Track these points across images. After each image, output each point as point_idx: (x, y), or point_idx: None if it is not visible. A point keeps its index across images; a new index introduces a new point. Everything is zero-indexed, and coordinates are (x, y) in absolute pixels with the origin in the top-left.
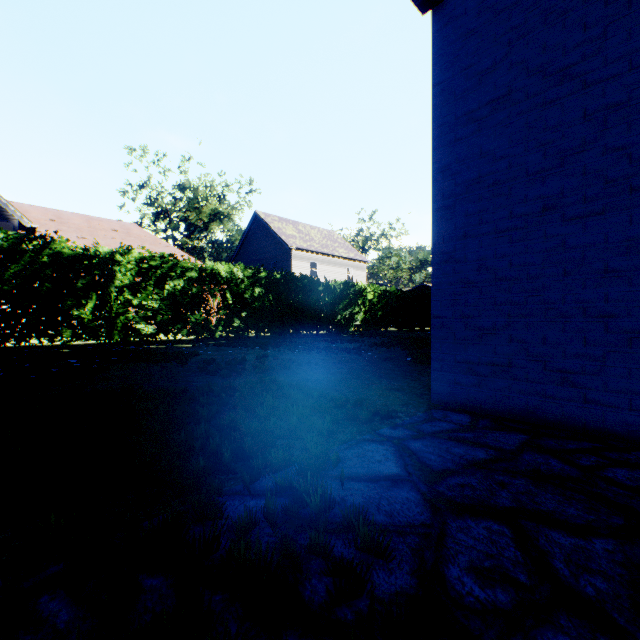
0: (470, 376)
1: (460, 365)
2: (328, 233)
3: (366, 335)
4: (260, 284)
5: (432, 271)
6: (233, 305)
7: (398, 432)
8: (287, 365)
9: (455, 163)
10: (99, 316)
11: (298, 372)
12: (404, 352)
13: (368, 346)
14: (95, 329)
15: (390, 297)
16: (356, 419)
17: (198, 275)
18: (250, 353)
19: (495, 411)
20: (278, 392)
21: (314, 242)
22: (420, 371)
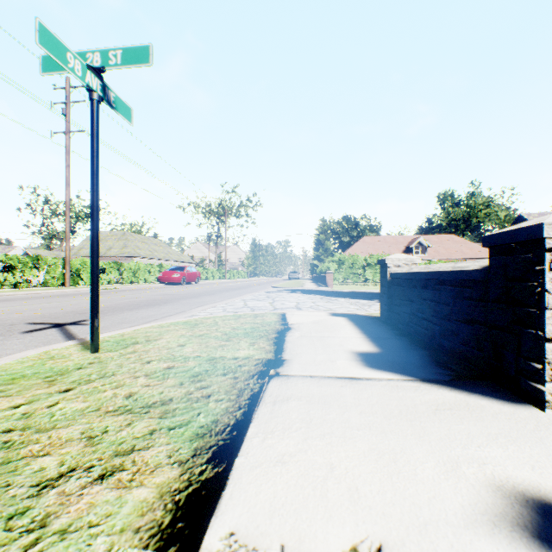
0: None
1: None
2: None
3: None
4: None
5: None
6: None
7: None
8: None
9: None
10: None
11: None
12: None
13: None
14: None
15: None
16: None
17: None
18: None
19: None
20: None
21: None
22: None
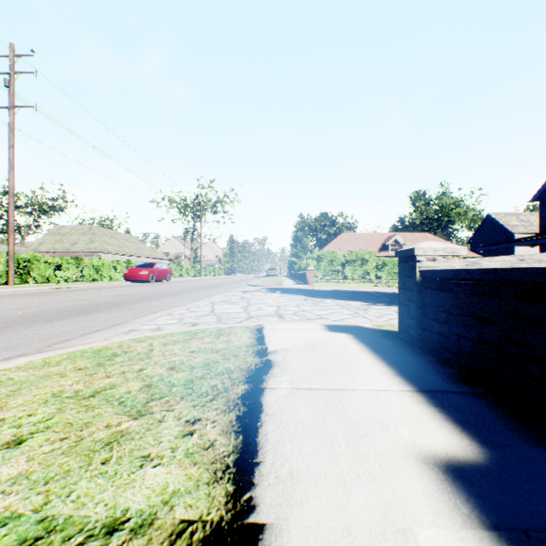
0: None
1: None
2: None
3: None
4: None
5: None
6: None
7: None
8: None
9: None
10: None
11: None
12: None
13: None
14: None
15: None
16: None
17: None
18: None
19: None
20: None
21: (532, 226)
22: None
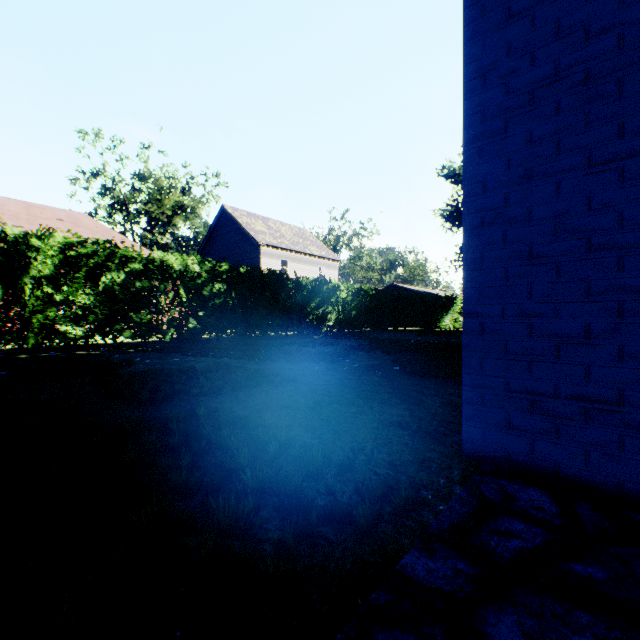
0: (537, 416)
1: (517, 396)
2: (299, 230)
3: (340, 336)
4: (221, 279)
5: (464, 240)
6: (188, 303)
7: (444, 567)
8: (241, 381)
9: (507, 56)
10: (7, 315)
11: (255, 392)
12: (387, 357)
13: (345, 350)
14: (1, 331)
15: (364, 296)
16: (348, 520)
17: (145, 267)
18: (201, 361)
19: (588, 481)
20: (214, 436)
21: (285, 239)
22: (417, 387)
